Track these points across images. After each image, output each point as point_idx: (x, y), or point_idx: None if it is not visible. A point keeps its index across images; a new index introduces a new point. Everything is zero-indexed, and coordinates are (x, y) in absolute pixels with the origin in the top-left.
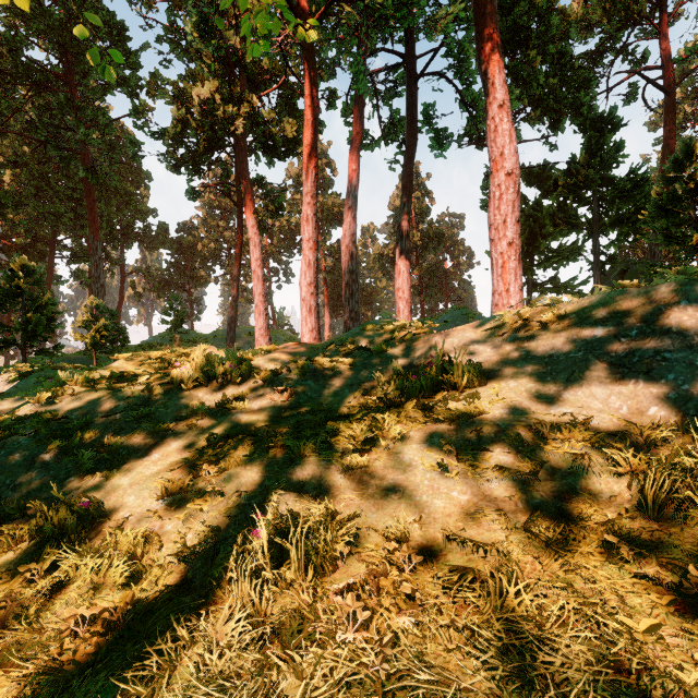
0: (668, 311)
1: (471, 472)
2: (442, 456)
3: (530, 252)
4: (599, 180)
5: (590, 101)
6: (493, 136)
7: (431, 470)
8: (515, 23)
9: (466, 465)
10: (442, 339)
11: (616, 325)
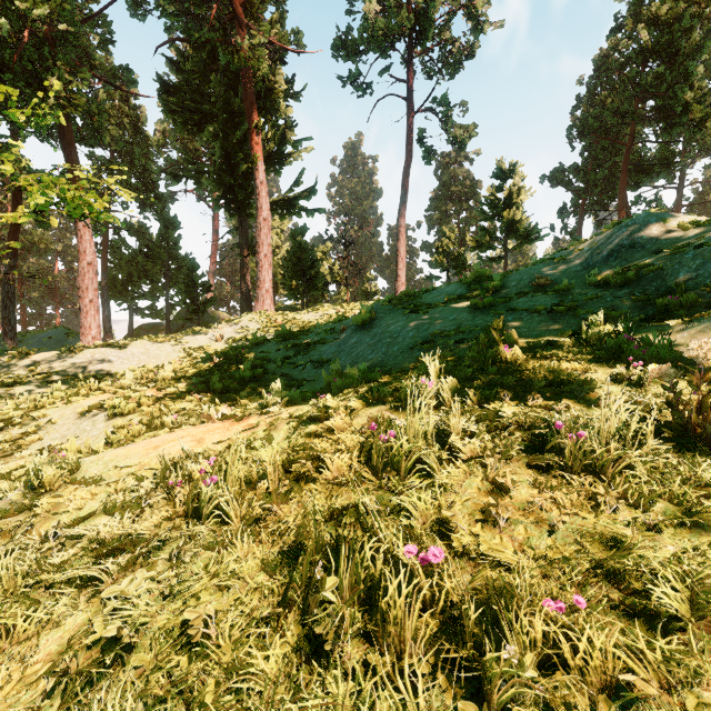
0: (105, 352)
1: (45, 387)
2: (37, 385)
3: (132, 286)
4: (167, 256)
5: (166, 203)
6: (80, 241)
7: (34, 388)
8: (110, 135)
9: (44, 386)
10: (39, 357)
11: (94, 355)
